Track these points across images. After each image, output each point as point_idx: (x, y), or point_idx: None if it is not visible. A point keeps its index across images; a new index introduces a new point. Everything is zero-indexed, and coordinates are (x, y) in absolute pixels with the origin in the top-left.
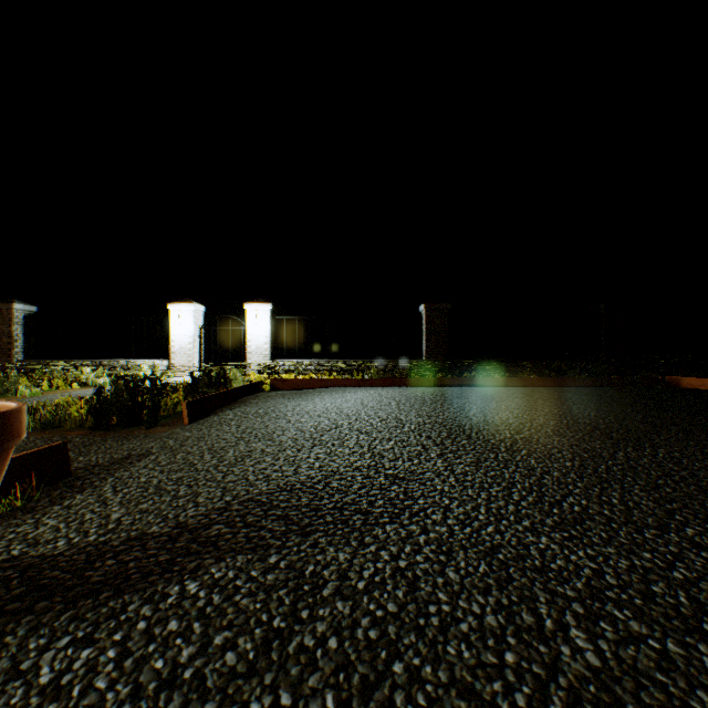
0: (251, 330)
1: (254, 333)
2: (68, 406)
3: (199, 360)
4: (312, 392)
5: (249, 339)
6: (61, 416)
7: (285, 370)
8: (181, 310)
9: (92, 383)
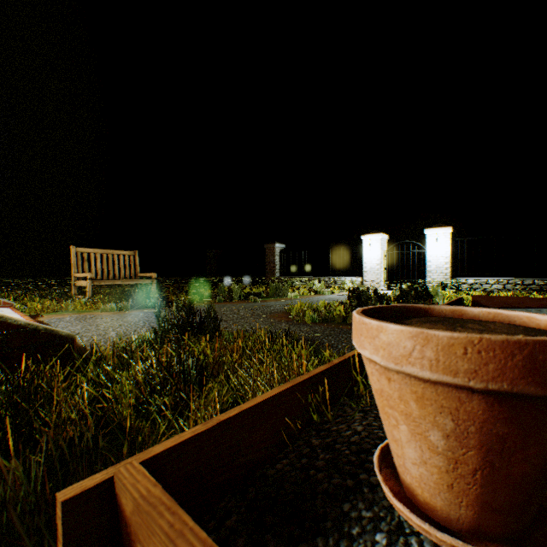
0: (430, 252)
1: (433, 254)
2: (333, 307)
3: (383, 277)
4: (539, 312)
5: (428, 259)
6: (329, 314)
7: (466, 287)
8: (370, 239)
9: (319, 292)
